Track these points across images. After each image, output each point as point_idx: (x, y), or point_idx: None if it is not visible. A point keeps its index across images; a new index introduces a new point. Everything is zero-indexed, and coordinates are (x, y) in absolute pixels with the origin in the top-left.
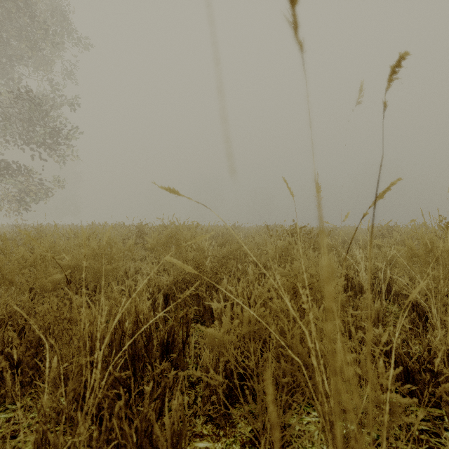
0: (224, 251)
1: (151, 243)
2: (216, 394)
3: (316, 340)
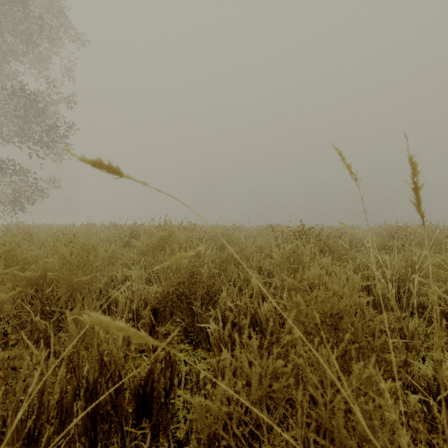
0: (223, 255)
1: (139, 248)
2: None
3: None
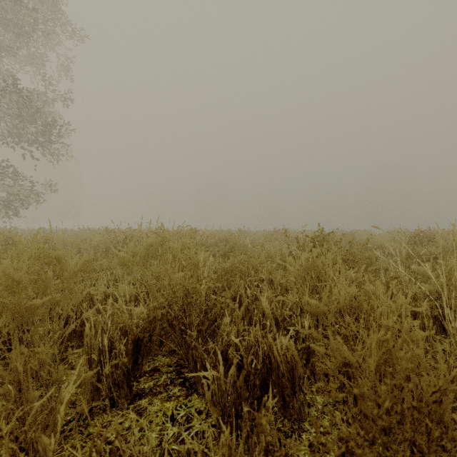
0: (227, 265)
1: (122, 258)
2: None
3: None
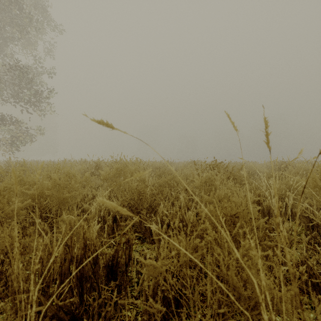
0: (160, 181)
1: (103, 175)
2: (154, 317)
3: (266, 291)
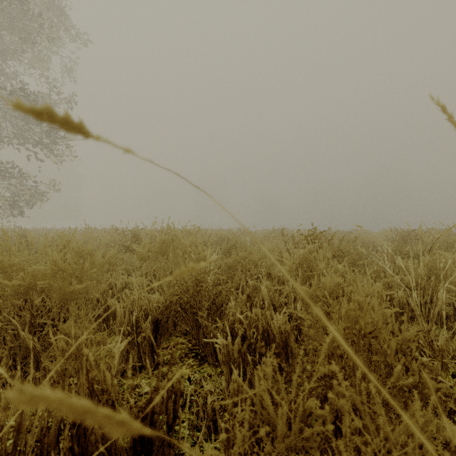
0: (229, 260)
1: (140, 253)
2: None
3: None
